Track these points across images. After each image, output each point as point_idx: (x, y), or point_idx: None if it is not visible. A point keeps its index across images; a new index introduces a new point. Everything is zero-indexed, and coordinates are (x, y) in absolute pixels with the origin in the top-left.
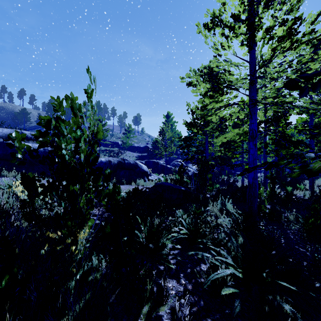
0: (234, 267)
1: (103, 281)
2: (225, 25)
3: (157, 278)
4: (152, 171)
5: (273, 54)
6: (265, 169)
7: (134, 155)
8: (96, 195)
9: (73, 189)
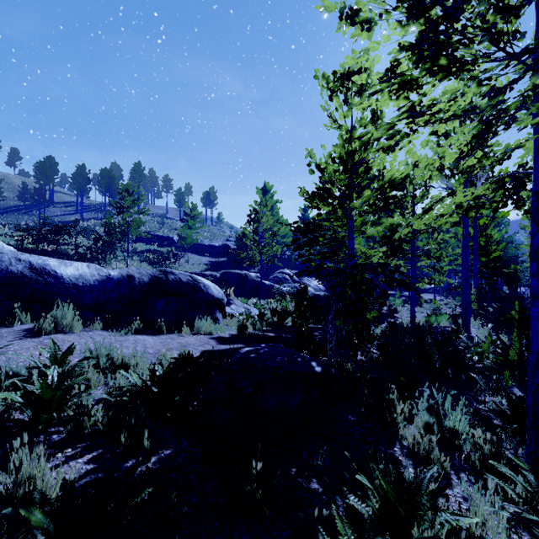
0: None
1: None
2: None
3: None
4: (235, 292)
5: None
6: None
7: (203, 261)
8: None
9: None
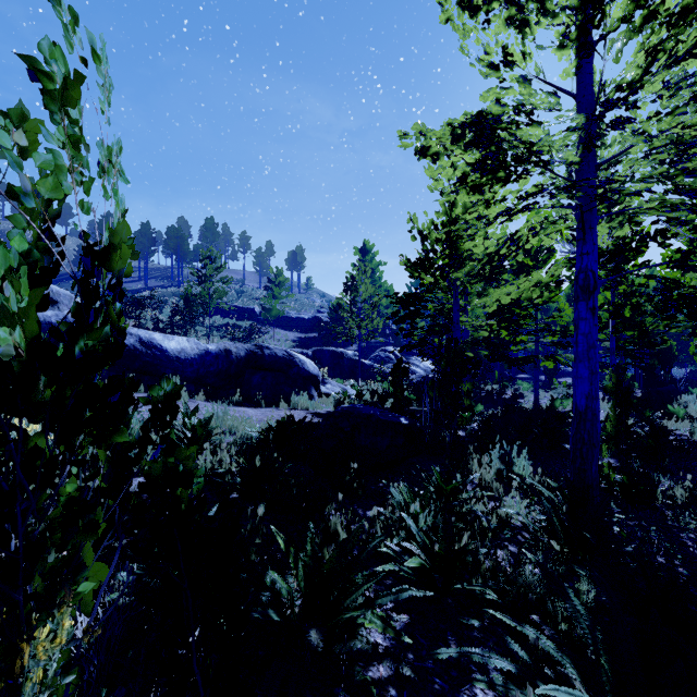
0: None
1: None
2: None
3: None
4: (330, 373)
5: (650, 66)
6: None
7: (290, 338)
8: (109, 480)
9: None
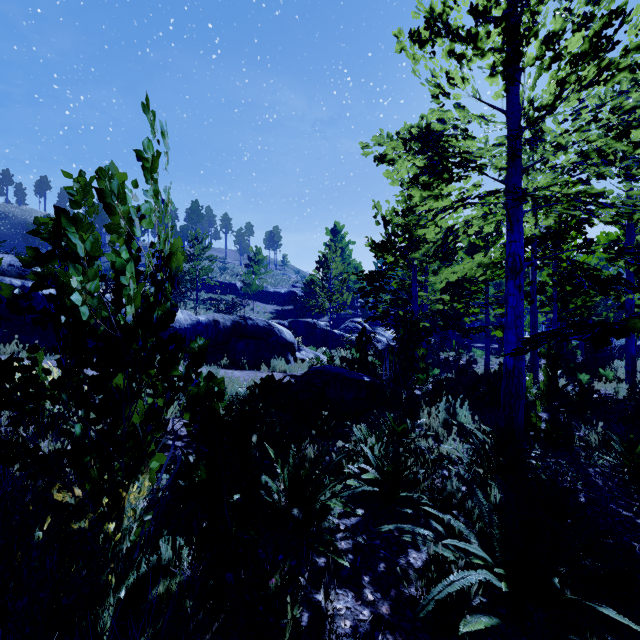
0: (484, 559)
1: (184, 599)
2: (457, 32)
3: (310, 587)
4: (304, 341)
5: (560, 94)
6: (591, 341)
7: (268, 310)
8: (168, 399)
9: (112, 388)
